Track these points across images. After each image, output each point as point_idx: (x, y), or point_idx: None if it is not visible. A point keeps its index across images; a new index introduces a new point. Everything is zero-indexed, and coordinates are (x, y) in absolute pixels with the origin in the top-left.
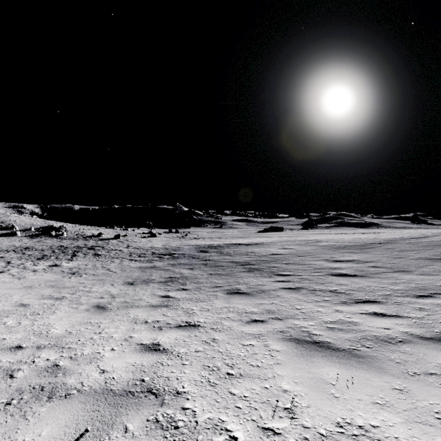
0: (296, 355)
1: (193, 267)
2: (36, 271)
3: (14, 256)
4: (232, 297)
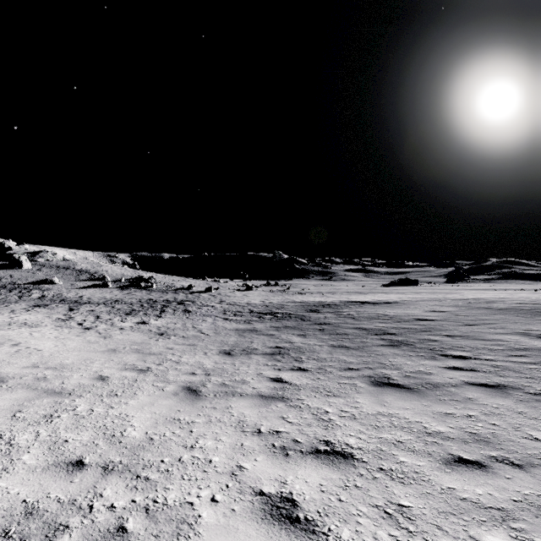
0: None
1: (305, 332)
2: (123, 328)
3: (103, 310)
4: (383, 392)
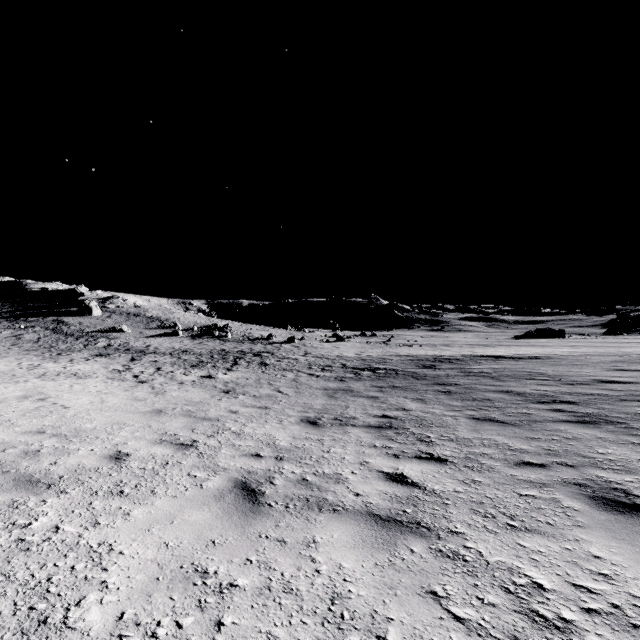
0: None
1: (422, 396)
2: (183, 383)
3: (167, 361)
4: (639, 530)
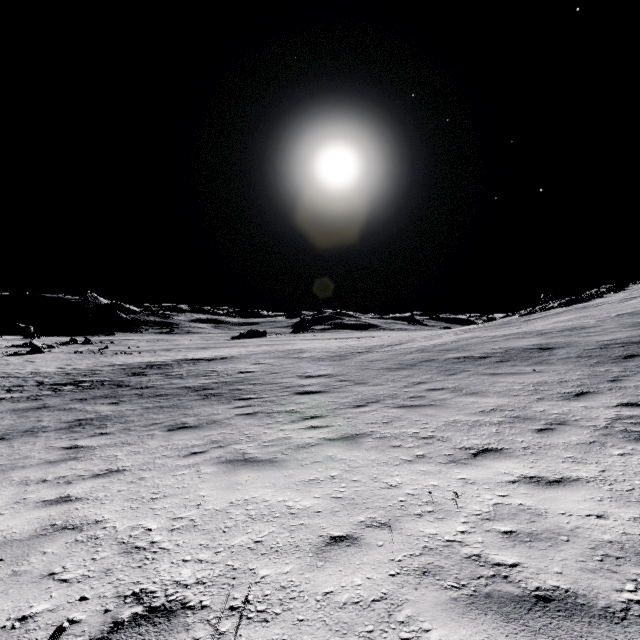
0: (223, 472)
1: (119, 400)
2: None
3: None
4: (174, 433)
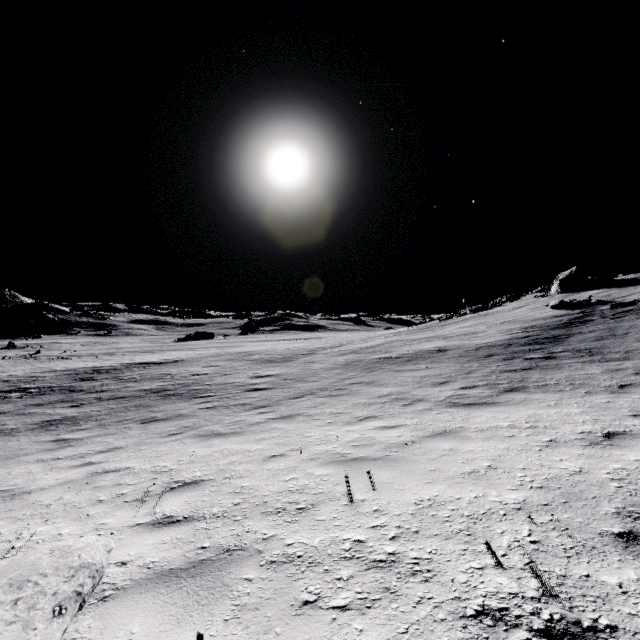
0: (201, 441)
1: (78, 403)
2: None
3: None
4: (149, 425)
